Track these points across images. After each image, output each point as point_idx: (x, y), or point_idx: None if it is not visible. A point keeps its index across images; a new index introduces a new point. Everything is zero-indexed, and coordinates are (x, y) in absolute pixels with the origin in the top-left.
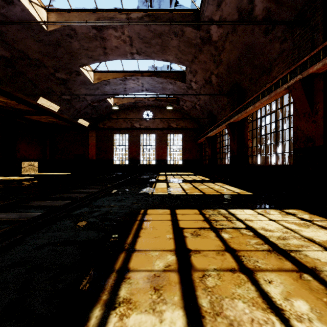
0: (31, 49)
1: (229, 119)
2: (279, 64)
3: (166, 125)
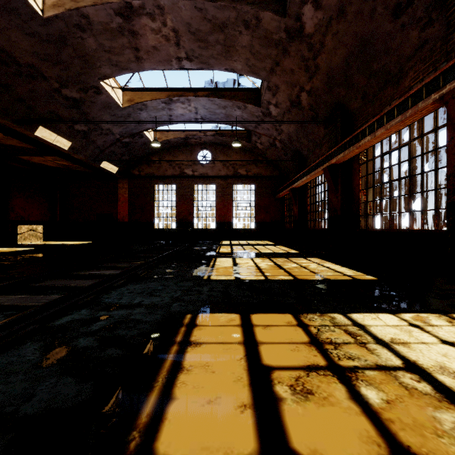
0: (19, 48)
1: (328, 159)
2: (417, 65)
3: (232, 171)
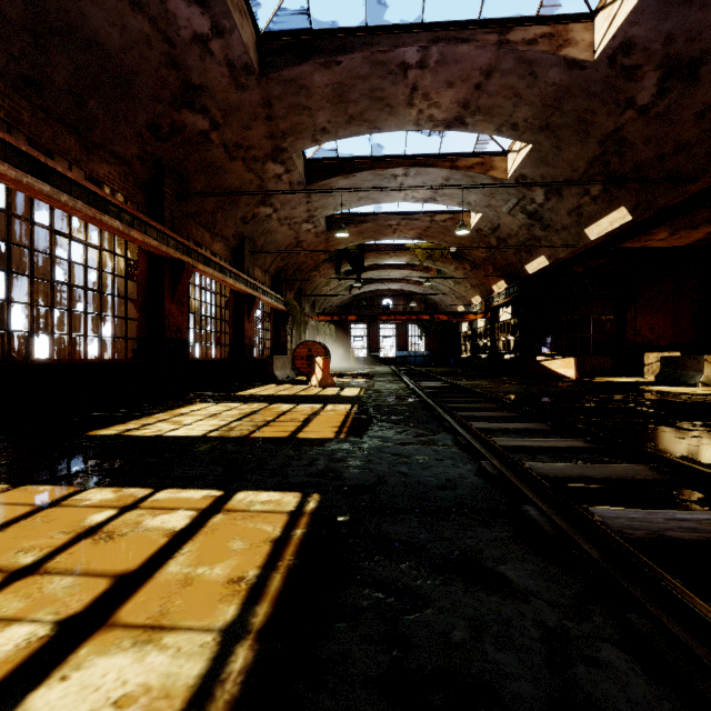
0: None
1: None
2: None
3: None
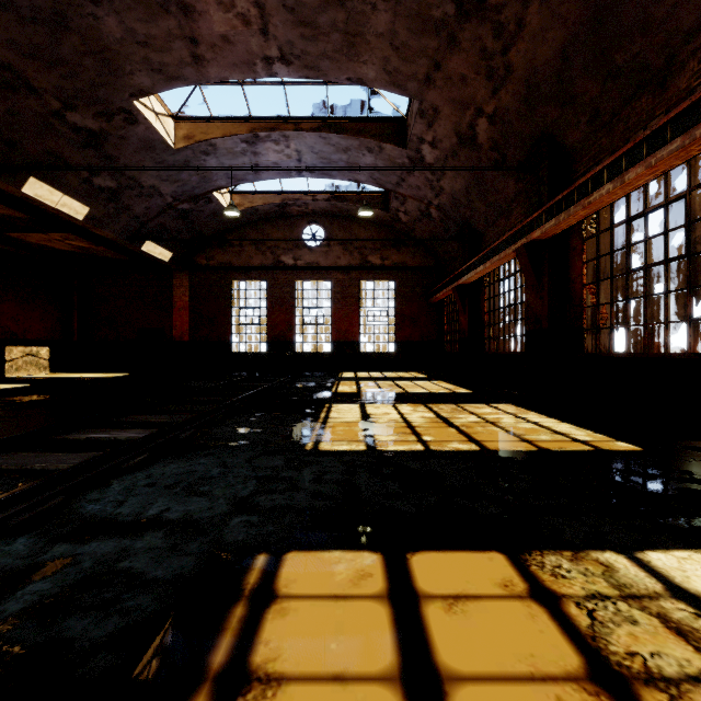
0: None
1: (526, 232)
2: None
3: (358, 259)
